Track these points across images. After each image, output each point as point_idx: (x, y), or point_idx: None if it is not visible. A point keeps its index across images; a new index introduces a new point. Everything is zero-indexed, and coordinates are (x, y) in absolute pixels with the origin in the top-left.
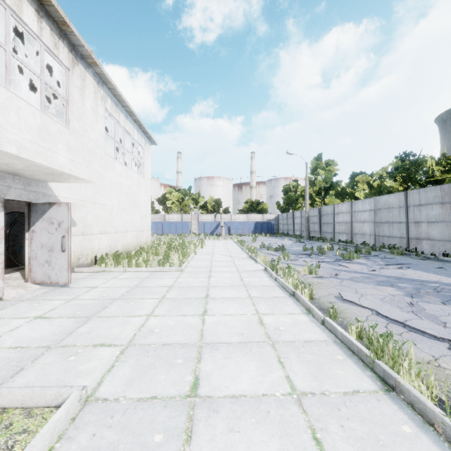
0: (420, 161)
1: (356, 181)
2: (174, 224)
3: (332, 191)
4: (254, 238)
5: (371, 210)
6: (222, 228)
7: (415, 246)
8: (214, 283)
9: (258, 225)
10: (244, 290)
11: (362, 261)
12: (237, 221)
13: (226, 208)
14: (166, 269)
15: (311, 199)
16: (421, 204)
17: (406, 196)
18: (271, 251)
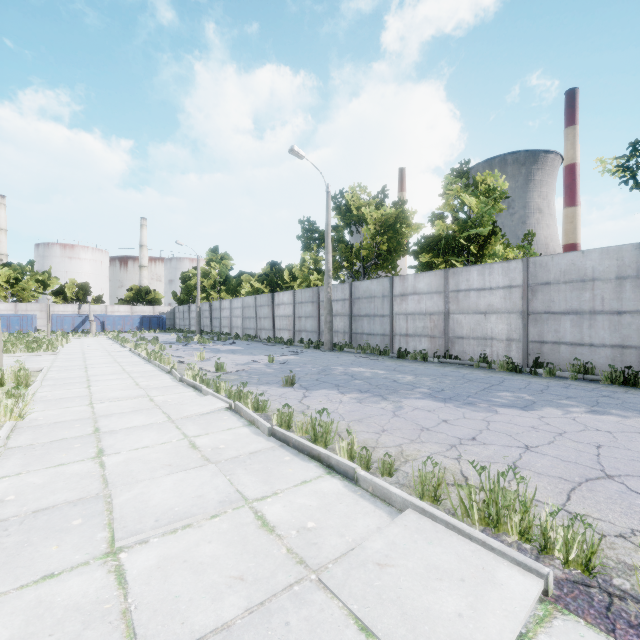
0: (284, 269)
1: (242, 279)
2: (5, 318)
3: (223, 287)
4: (135, 334)
5: (241, 307)
6: (92, 324)
7: (260, 334)
8: (89, 356)
9: (145, 319)
10: (110, 356)
11: (209, 344)
12: (116, 315)
13: (98, 296)
14: (42, 354)
15: (206, 292)
16: (261, 305)
17: (256, 299)
18: (147, 342)
